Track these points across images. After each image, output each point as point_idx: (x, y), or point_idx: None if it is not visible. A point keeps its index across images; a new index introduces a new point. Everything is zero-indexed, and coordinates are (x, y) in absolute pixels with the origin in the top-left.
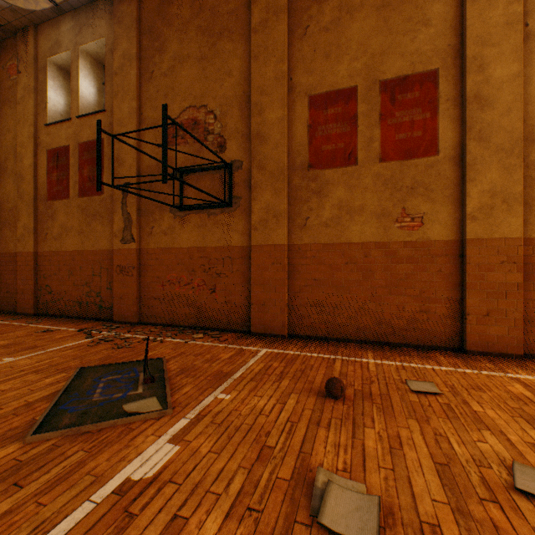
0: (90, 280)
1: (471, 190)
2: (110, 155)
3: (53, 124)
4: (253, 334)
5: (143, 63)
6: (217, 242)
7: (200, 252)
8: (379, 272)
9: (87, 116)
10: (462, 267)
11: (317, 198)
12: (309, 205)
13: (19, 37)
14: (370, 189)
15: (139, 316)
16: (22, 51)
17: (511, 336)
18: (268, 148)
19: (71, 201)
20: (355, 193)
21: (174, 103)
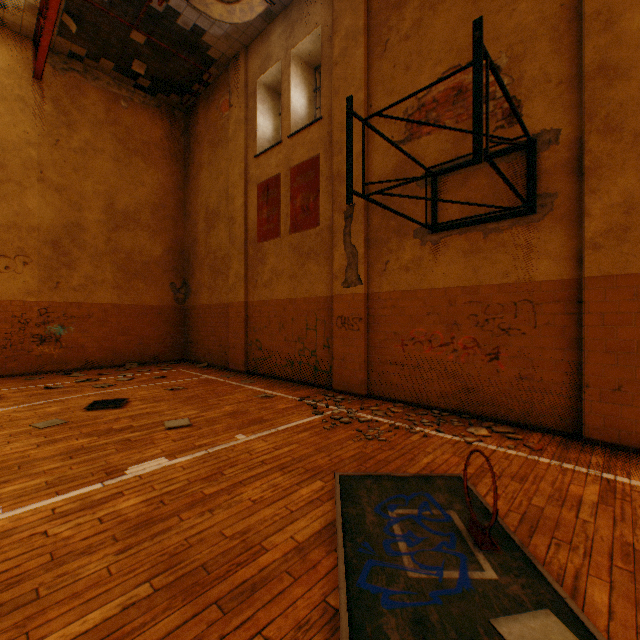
0: (303, 335)
1: None
2: (327, 174)
3: (263, 154)
4: (589, 442)
5: (372, 36)
6: (502, 276)
7: (467, 295)
8: None
9: (299, 133)
10: None
11: None
12: None
13: (230, 67)
14: None
15: (366, 386)
16: (233, 82)
17: None
18: (630, 86)
19: (281, 240)
20: None
21: (420, 74)
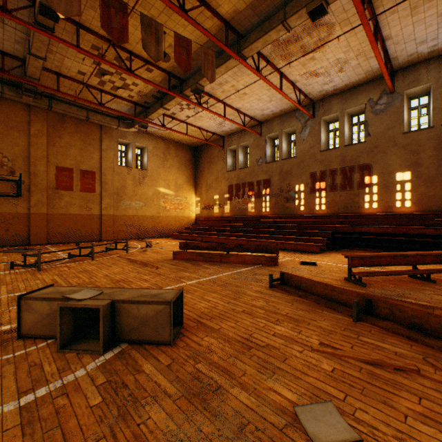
0: None
1: (104, 203)
2: None
3: None
4: (32, 245)
5: None
6: (10, 210)
7: None
8: (80, 222)
9: None
10: (102, 221)
11: (59, 199)
12: (56, 201)
13: None
14: (78, 199)
15: None
16: None
17: (111, 236)
18: (39, 179)
19: None
20: (73, 199)
21: None
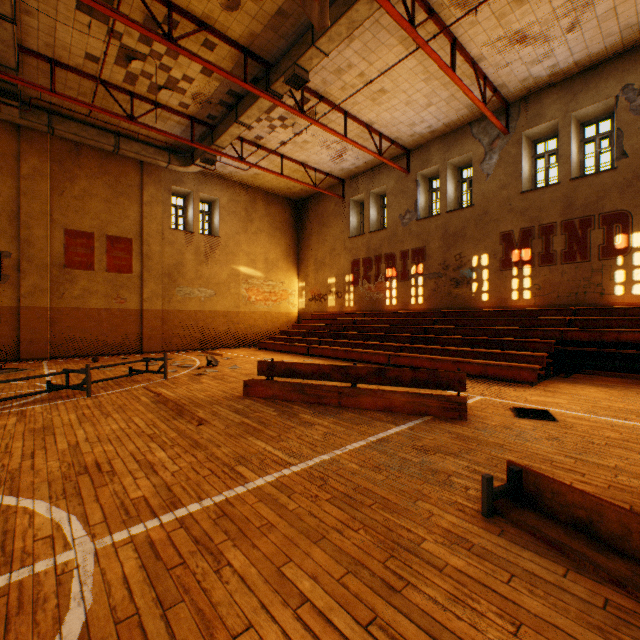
0: None
1: (146, 290)
2: None
3: None
4: (24, 360)
5: None
6: None
7: None
8: (107, 322)
9: None
10: (143, 320)
11: (71, 284)
12: (66, 287)
13: None
14: (102, 283)
15: None
16: None
17: (159, 344)
18: (36, 251)
19: None
20: (94, 284)
21: None
